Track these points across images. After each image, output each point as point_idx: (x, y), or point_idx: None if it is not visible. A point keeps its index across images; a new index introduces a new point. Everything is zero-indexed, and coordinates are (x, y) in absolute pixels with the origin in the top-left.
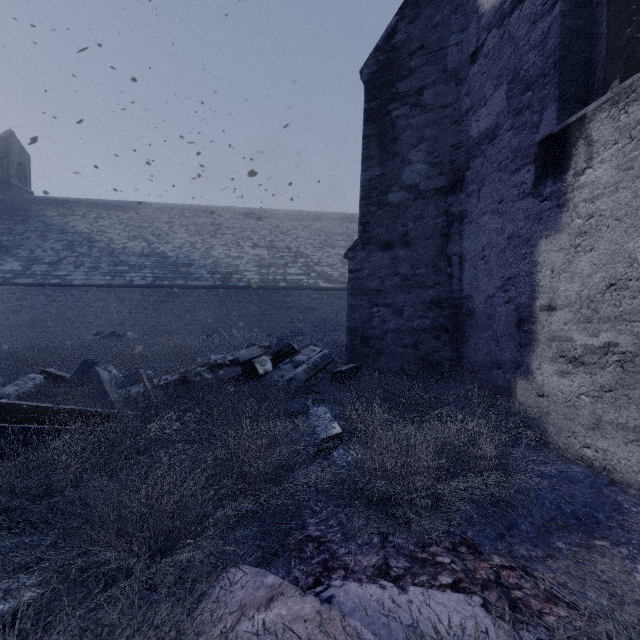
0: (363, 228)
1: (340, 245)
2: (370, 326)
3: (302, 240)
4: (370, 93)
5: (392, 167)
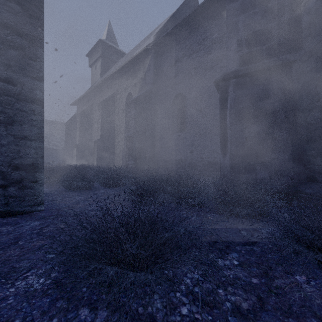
0: (65, 145)
1: (61, 134)
2: (66, 158)
3: (46, 131)
4: (66, 127)
5: (69, 138)
